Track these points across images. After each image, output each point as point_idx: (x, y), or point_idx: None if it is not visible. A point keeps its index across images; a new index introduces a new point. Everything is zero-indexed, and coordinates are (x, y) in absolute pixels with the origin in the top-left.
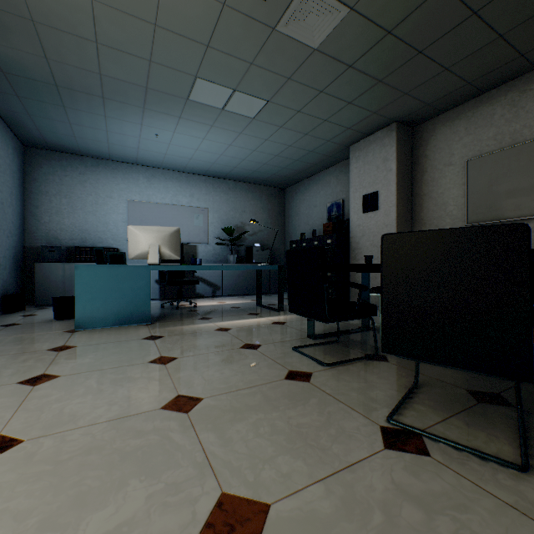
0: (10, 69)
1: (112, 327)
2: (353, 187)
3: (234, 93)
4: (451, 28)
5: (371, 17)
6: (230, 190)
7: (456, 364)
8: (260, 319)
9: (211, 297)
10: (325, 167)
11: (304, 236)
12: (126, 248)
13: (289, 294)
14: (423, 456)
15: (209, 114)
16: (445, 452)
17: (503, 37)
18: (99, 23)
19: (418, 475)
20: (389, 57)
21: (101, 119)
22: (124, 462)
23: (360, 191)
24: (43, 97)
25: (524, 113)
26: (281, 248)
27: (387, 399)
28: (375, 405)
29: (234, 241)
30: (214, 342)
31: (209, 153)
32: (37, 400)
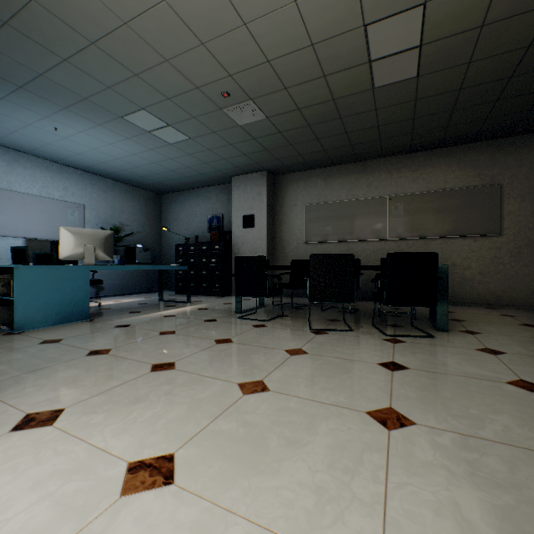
0: None
1: (54, 326)
2: (235, 208)
3: (167, 126)
4: (307, 141)
5: (275, 124)
6: (109, 189)
7: (335, 301)
8: (184, 308)
9: (94, 298)
10: (207, 185)
11: (188, 241)
12: None
13: (237, 284)
14: (328, 334)
15: (132, 131)
16: (332, 332)
17: (325, 151)
18: (83, 54)
19: (330, 337)
20: (276, 141)
21: None
22: (238, 354)
23: (240, 212)
24: None
25: (330, 187)
26: (158, 249)
27: (304, 326)
28: (302, 328)
29: (118, 241)
30: (181, 322)
31: (105, 155)
32: (133, 356)
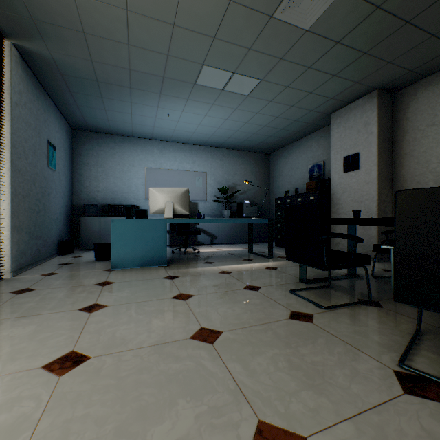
0: (66, 72)
1: (138, 268)
2: (334, 150)
3: (233, 75)
4: None
5: None
6: (224, 157)
7: None
8: (254, 264)
9: (209, 245)
10: (307, 133)
11: (287, 194)
12: (144, 205)
13: (287, 244)
14: None
15: (211, 95)
16: None
17: None
18: (131, 29)
19: None
20: (376, 30)
21: (128, 105)
22: (170, 383)
23: (341, 153)
24: (88, 91)
25: None
26: (266, 204)
27: (392, 343)
28: (382, 349)
29: (227, 199)
30: (220, 283)
31: (209, 127)
32: (94, 325)
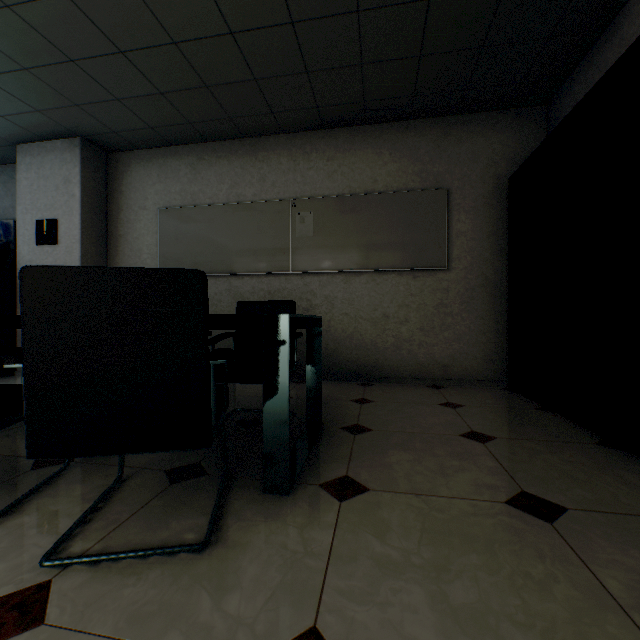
0: None
1: None
2: (23, 205)
3: None
4: (103, 54)
5: None
6: None
7: None
8: None
9: None
10: None
11: None
12: None
13: None
14: None
15: None
16: None
17: (165, 96)
18: None
19: None
20: (26, 42)
21: None
22: None
23: (33, 213)
24: None
25: (201, 179)
26: None
27: None
28: None
29: None
30: None
31: None
32: None
